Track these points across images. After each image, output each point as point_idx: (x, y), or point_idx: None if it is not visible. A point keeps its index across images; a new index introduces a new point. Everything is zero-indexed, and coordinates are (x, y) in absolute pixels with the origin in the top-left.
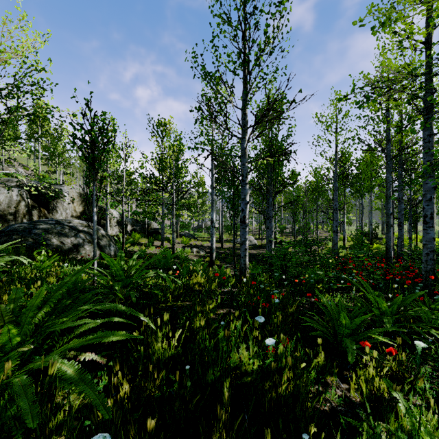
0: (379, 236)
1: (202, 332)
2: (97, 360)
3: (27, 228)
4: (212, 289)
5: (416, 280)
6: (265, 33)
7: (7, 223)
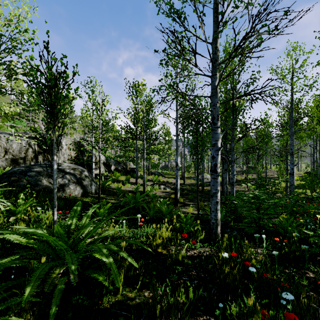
0: None
1: None
2: None
3: (23, 171)
4: (180, 260)
5: None
6: None
7: (19, 165)
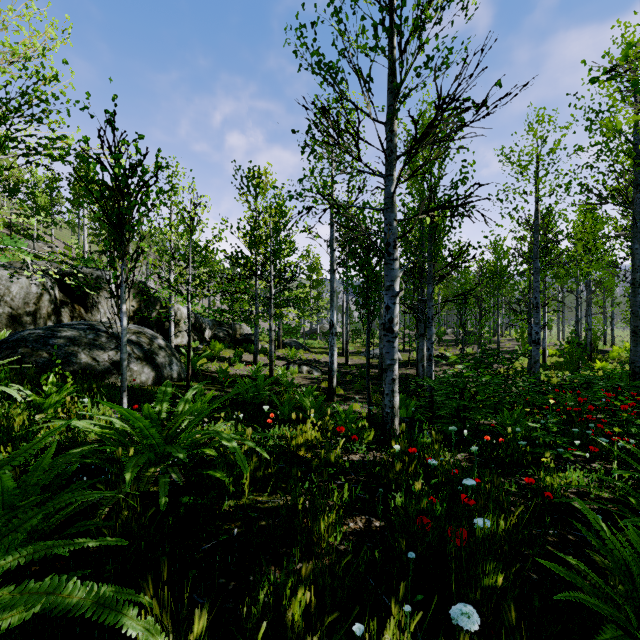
0: (600, 347)
1: None
2: None
3: (41, 337)
4: (333, 462)
5: None
6: None
7: (23, 327)
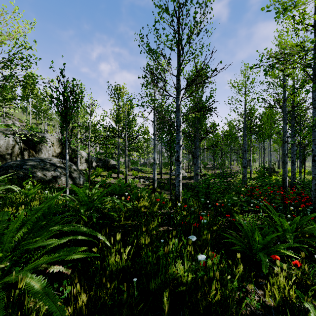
0: (276, 170)
1: (146, 250)
2: (63, 271)
3: (19, 165)
4: (155, 211)
5: (306, 203)
6: (194, 18)
7: (6, 160)
